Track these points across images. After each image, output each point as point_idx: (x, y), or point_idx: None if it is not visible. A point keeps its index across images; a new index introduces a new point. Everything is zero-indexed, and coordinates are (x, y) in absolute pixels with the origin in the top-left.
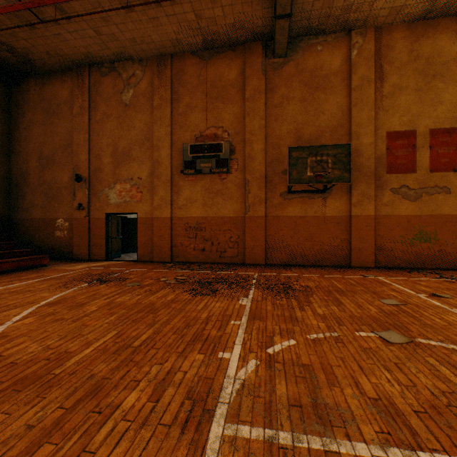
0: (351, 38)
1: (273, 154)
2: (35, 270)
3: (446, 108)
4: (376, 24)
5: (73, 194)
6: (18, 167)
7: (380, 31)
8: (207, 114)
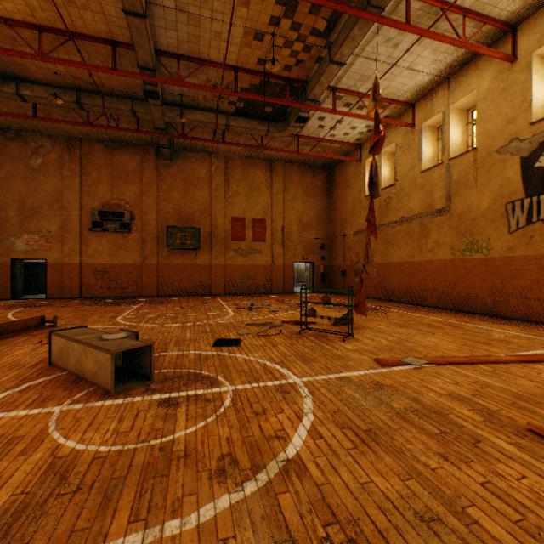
0: (212, 159)
1: (164, 223)
2: None
3: (260, 208)
4: (225, 155)
5: None
6: None
7: (228, 158)
8: (113, 189)
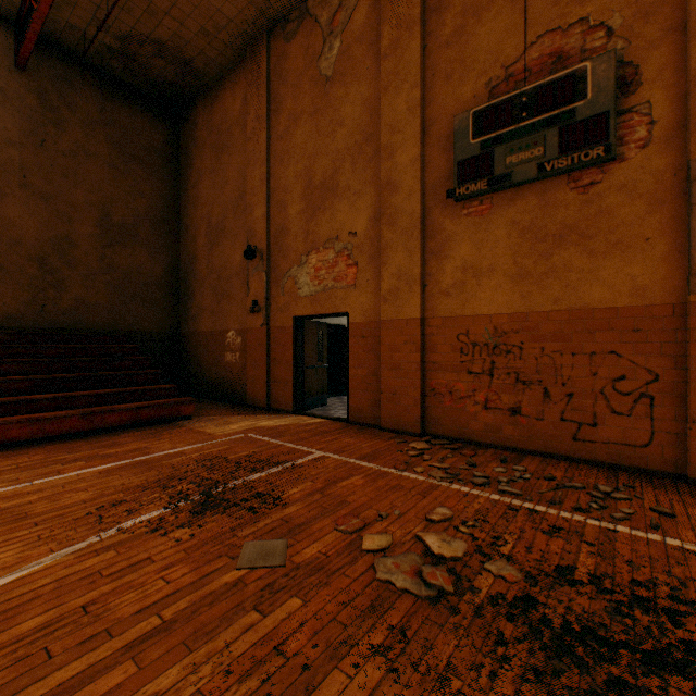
0: None
1: None
2: (161, 428)
3: None
4: None
5: (246, 285)
6: (186, 251)
7: None
8: (527, 4)
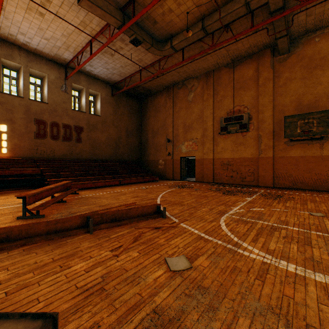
0: None
1: (279, 117)
2: (154, 182)
3: None
4: None
5: (166, 148)
6: (144, 137)
7: None
8: (234, 99)
